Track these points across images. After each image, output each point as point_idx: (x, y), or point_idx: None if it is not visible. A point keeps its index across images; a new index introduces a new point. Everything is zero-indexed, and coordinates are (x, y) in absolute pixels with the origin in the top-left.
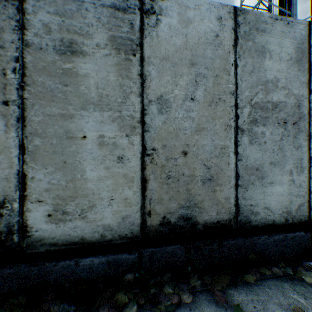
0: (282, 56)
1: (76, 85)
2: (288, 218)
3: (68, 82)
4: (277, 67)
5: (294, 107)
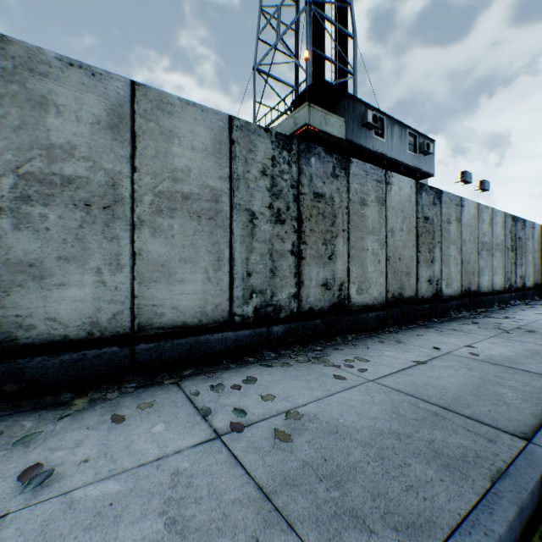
0: (83, 116)
1: None
2: (96, 331)
3: None
4: (74, 129)
5: (106, 186)
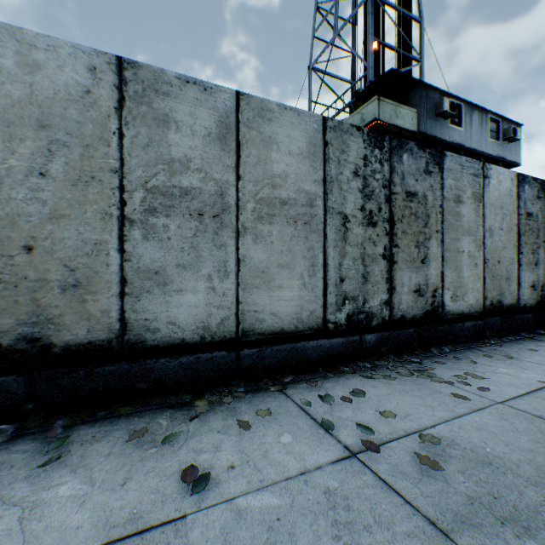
0: (196, 129)
1: None
2: (207, 335)
3: None
4: (189, 143)
5: (215, 195)
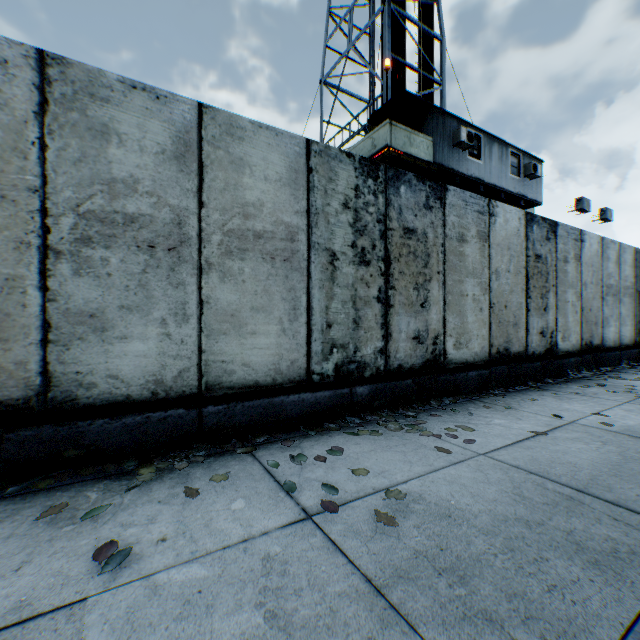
0: (146, 145)
1: None
2: (160, 391)
3: None
4: (137, 161)
5: (171, 224)
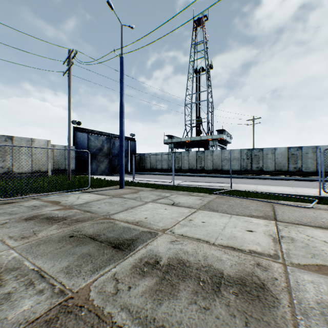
0: None
1: (307, 156)
2: None
3: (306, 156)
4: None
5: None
